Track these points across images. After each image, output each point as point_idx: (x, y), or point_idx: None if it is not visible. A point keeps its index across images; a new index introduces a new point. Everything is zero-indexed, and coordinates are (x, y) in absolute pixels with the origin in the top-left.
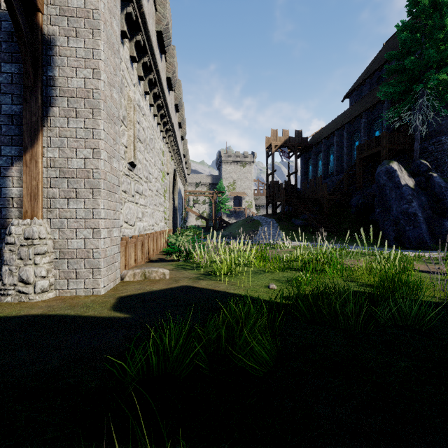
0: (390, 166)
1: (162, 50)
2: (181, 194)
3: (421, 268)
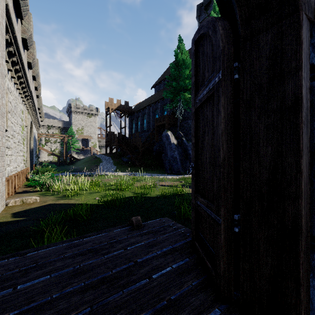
0: (167, 133)
1: (25, 47)
2: (35, 137)
3: (168, 184)
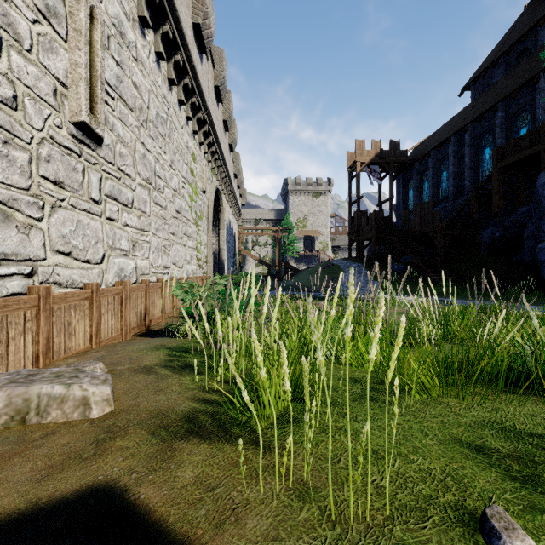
0: None
1: None
2: (233, 230)
3: None
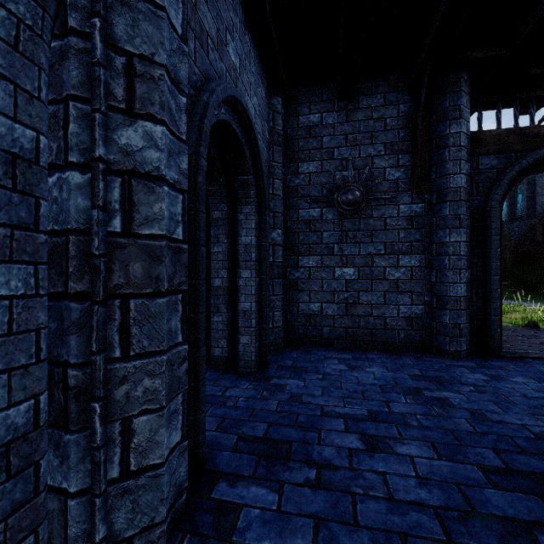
0: None
1: None
2: None
3: None
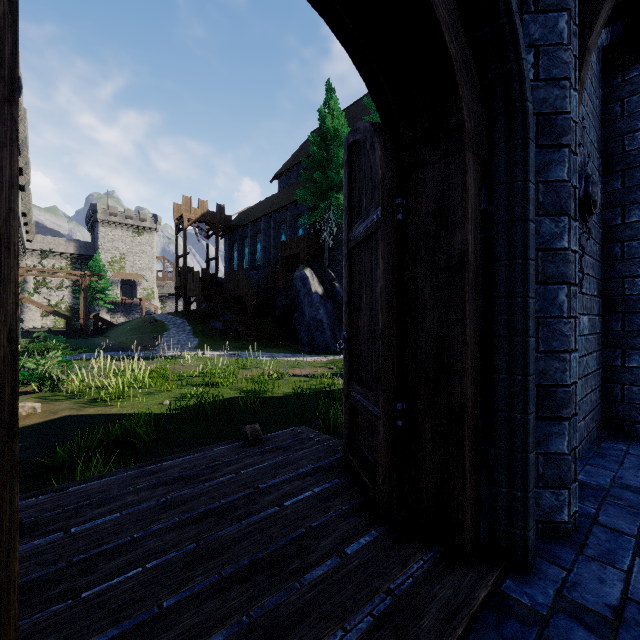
0: (304, 273)
1: None
2: None
3: (306, 372)
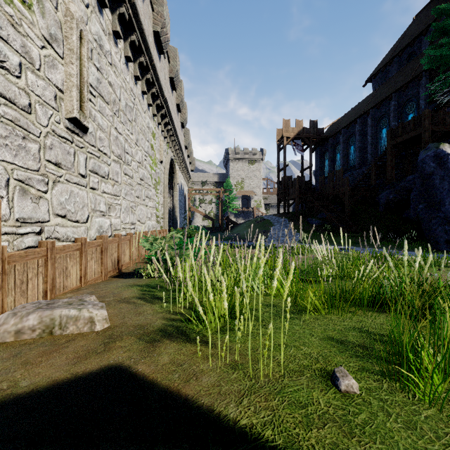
0: (440, 150)
1: None
2: (184, 191)
3: None
